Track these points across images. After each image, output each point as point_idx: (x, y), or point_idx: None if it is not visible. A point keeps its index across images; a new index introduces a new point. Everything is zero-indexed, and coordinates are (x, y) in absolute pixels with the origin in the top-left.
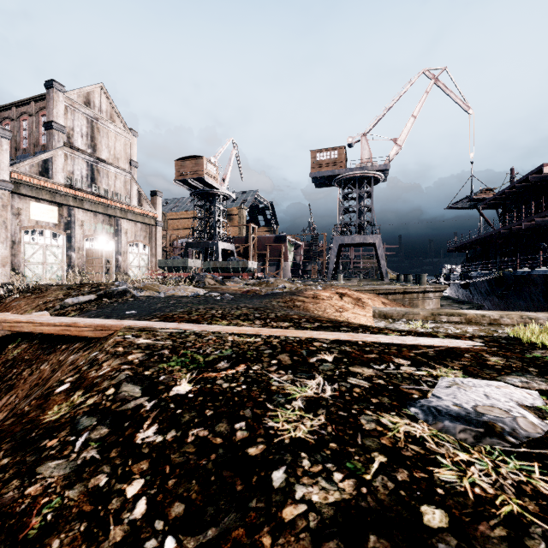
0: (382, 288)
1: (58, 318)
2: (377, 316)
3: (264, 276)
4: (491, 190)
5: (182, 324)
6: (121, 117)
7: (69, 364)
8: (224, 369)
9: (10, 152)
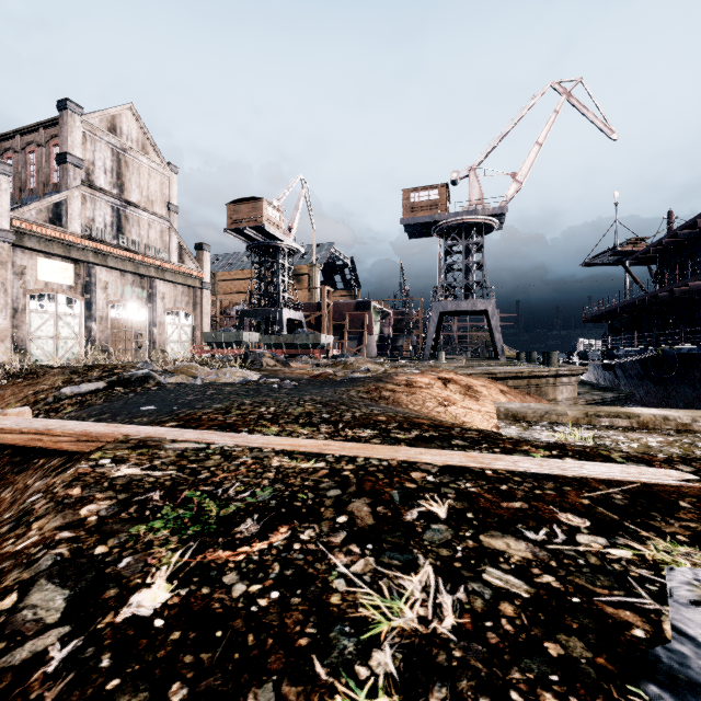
0: (499, 372)
1: (30, 420)
2: (502, 417)
3: (341, 354)
4: (642, 240)
5: (208, 432)
6: (156, 148)
7: (25, 498)
8: (248, 539)
9: (14, 194)
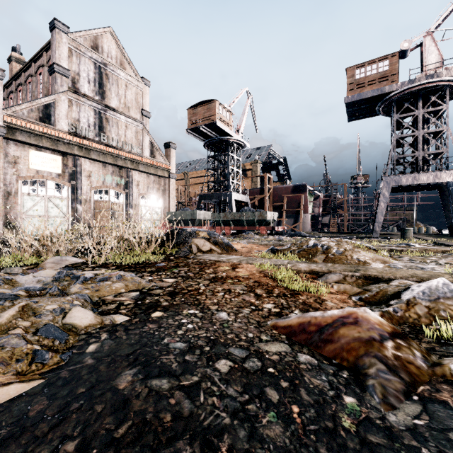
0: None
1: None
2: None
3: (284, 231)
4: None
5: None
6: (131, 65)
7: None
8: None
9: None
